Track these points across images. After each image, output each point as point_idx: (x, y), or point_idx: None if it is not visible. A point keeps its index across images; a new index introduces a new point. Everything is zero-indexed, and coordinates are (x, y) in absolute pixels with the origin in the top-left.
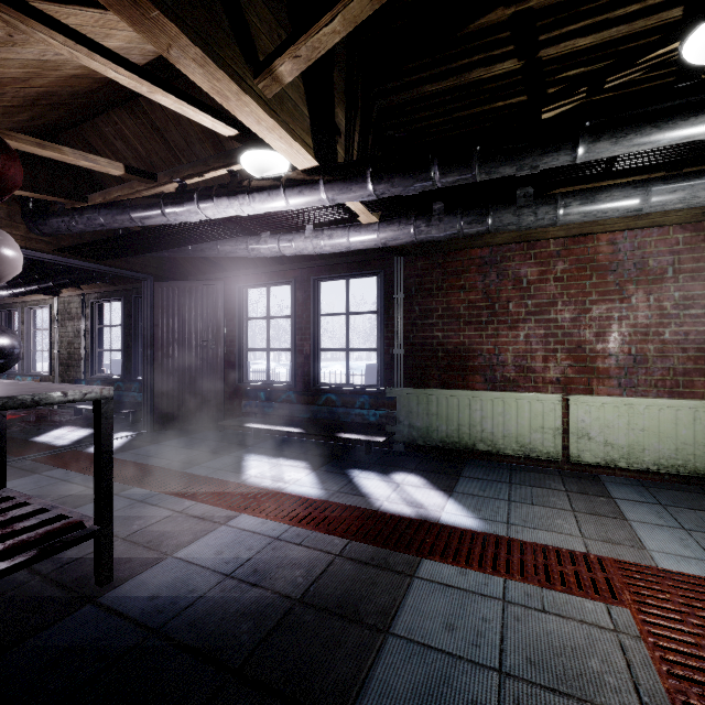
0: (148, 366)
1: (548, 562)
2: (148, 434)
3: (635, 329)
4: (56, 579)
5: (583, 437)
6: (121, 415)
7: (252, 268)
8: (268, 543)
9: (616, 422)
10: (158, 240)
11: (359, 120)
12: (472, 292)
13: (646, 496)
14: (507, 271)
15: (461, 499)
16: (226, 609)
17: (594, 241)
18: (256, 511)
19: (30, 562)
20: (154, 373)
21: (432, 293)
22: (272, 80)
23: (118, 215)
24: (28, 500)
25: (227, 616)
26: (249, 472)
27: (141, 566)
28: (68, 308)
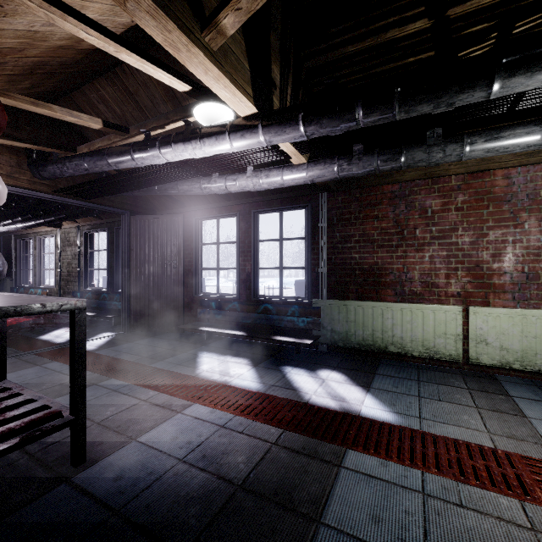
0: (125, 281)
1: (459, 456)
2: (125, 334)
3: (527, 251)
4: (40, 459)
5: (481, 343)
6: (106, 319)
7: (206, 204)
8: (215, 431)
9: (511, 330)
10: (130, 182)
11: (291, 77)
12: (384, 221)
13: (540, 395)
14: (414, 203)
15: (377, 394)
16: (177, 492)
17: (490, 176)
18: (206, 401)
19: (13, 448)
20: (130, 287)
21: (350, 222)
22: (217, 33)
23: (98, 161)
24: (21, 391)
25: (178, 499)
26: (202, 367)
27: (110, 449)
28: (68, 237)
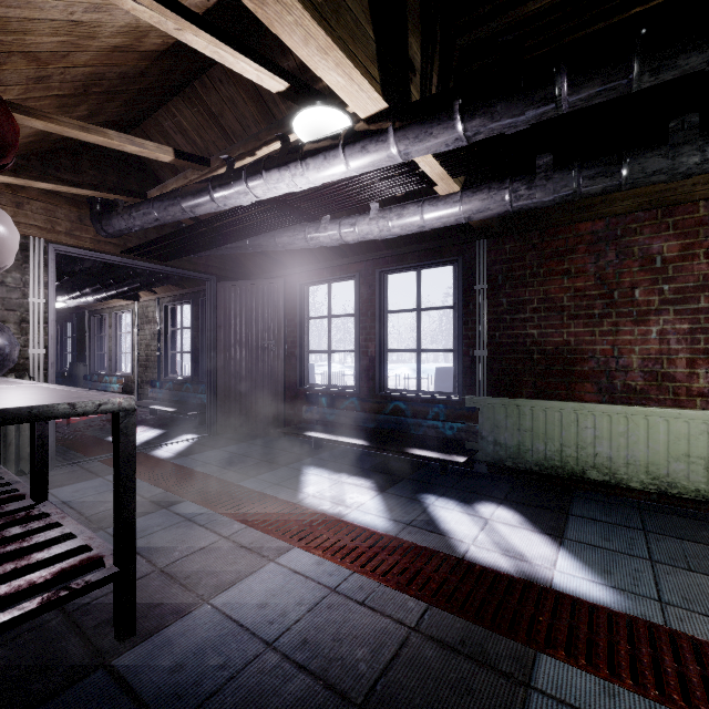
0: (211, 368)
1: None
2: (211, 438)
3: None
4: (78, 622)
5: None
6: (190, 416)
7: (314, 263)
8: (322, 596)
9: None
10: (214, 235)
11: (438, 59)
12: (579, 277)
13: None
14: (631, 248)
15: (577, 551)
16: (261, 707)
17: None
18: (311, 545)
19: (26, 617)
20: (217, 376)
21: (524, 281)
22: None
23: (170, 206)
24: (61, 520)
25: None
26: (307, 489)
27: (171, 614)
28: (146, 312)
